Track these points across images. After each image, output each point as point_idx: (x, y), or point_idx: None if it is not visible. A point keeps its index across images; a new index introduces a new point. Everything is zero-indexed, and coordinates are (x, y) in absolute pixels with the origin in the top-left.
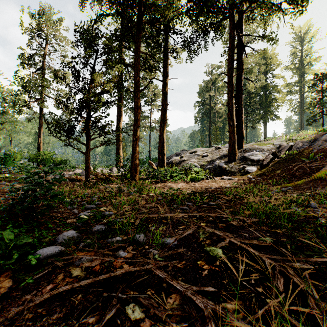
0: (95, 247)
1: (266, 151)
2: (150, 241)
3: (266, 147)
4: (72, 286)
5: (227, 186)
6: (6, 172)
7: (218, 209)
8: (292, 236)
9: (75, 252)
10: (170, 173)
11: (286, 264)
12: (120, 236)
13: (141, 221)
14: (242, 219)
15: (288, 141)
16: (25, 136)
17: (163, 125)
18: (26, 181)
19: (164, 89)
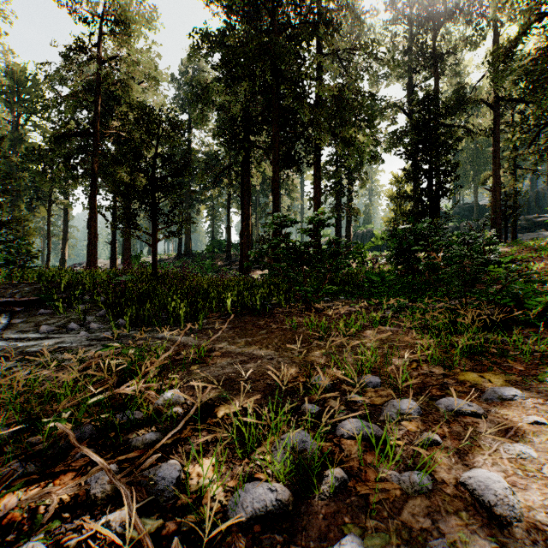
0: None
1: None
2: None
3: None
4: None
5: None
6: None
7: None
8: None
9: None
10: None
11: None
12: None
13: None
14: None
15: None
16: None
17: (65, 244)
18: None
19: (66, 217)
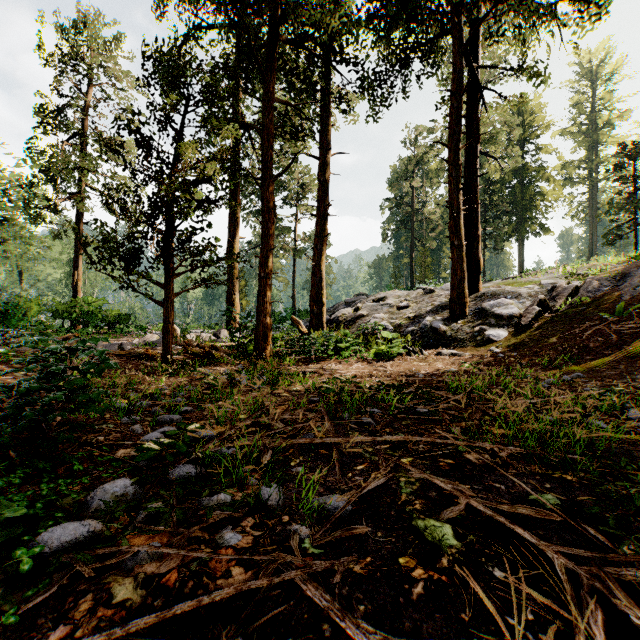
0: (172, 521)
1: (526, 298)
2: (293, 503)
3: (526, 291)
4: (107, 636)
5: (449, 370)
6: (6, 342)
7: (436, 424)
8: (603, 493)
9: (126, 534)
10: (335, 342)
11: (605, 574)
12: (229, 490)
13: (275, 452)
14: (490, 450)
15: (570, 277)
16: (49, 267)
17: (320, 247)
18: (27, 369)
19: (322, 175)
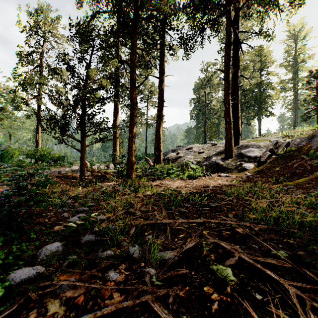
0: (82, 266)
1: (263, 148)
2: (146, 255)
3: (263, 144)
4: None
5: (225, 184)
6: (1, 170)
7: (220, 212)
8: (311, 250)
9: (57, 274)
10: (167, 170)
11: None
12: (112, 248)
13: (137, 227)
14: (249, 226)
15: (285, 137)
16: (24, 132)
17: (159, 122)
18: (7, 184)
19: (160, 86)
